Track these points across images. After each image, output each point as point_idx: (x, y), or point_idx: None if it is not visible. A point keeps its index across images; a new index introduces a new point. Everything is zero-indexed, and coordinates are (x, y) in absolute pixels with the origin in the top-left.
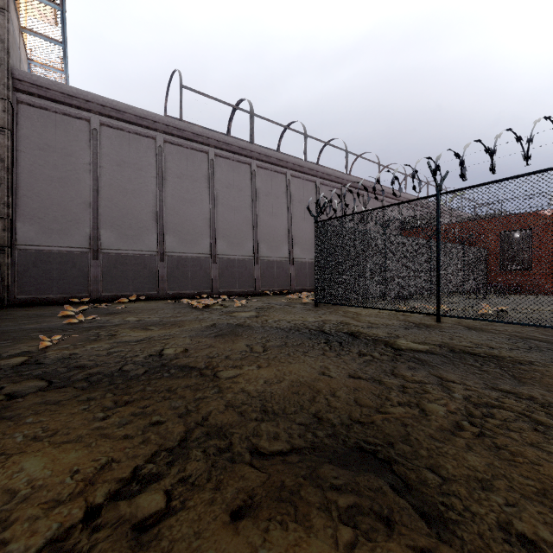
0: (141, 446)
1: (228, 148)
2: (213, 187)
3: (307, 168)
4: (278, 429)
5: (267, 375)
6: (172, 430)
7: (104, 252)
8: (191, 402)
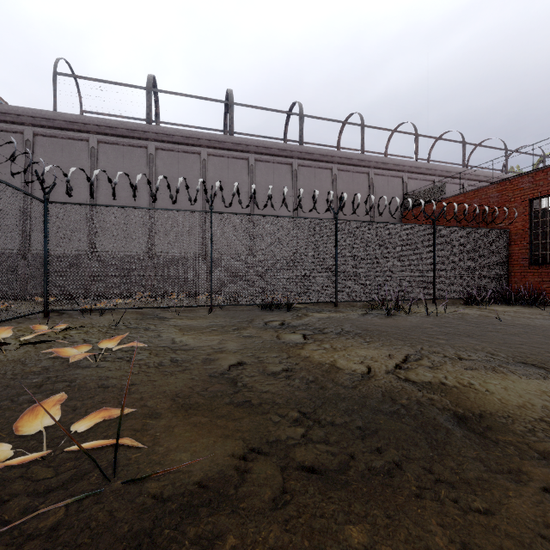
0: None
1: (114, 132)
2: (95, 178)
3: (230, 143)
4: None
5: None
6: None
7: None
8: None
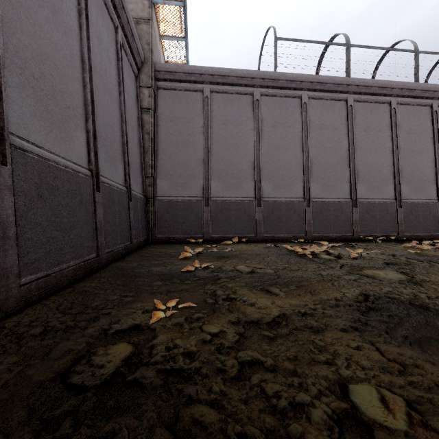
0: None
1: (322, 87)
2: (306, 131)
3: (419, 91)
4: None
5: None
6: None
7: (213, 200)
8: None
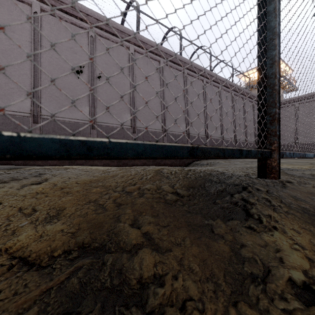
0: None
1: None
2: None
3: None
4: None
5: None
6: None
7: (298, 143)
8: None
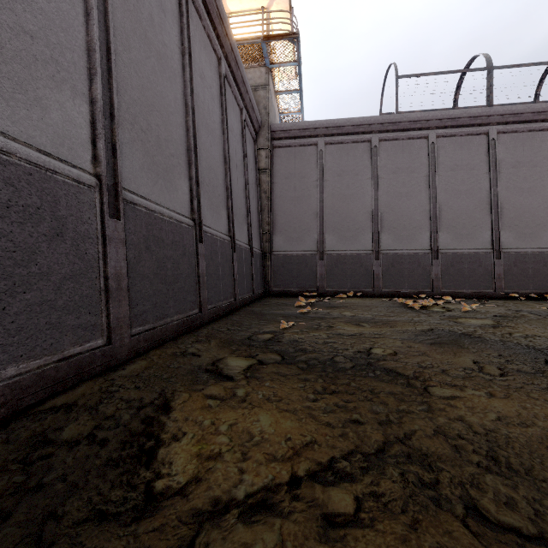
0: (339, 438)
1: (454, 123)
2: (434, 174)
3: None
4: (515, 495)
5: (502, 409)
6: (369, 435)
7: (327, 254)
8: (393, 411)
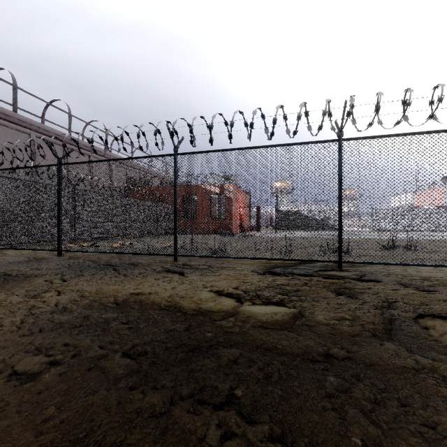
0: None
1: None
2: None
3: (16, 119)
4: None
5: None
6: None
7: None
8: None
